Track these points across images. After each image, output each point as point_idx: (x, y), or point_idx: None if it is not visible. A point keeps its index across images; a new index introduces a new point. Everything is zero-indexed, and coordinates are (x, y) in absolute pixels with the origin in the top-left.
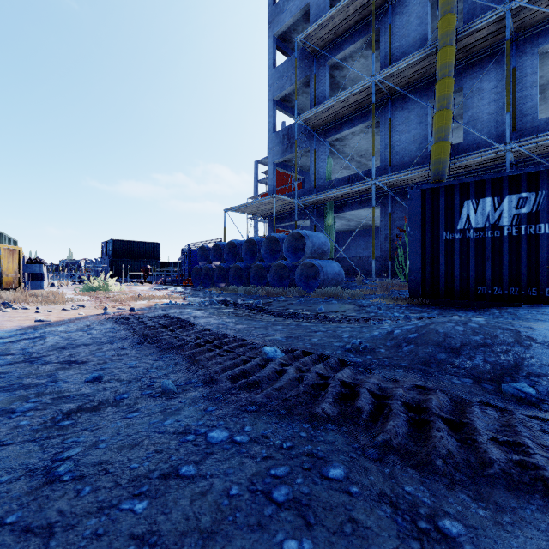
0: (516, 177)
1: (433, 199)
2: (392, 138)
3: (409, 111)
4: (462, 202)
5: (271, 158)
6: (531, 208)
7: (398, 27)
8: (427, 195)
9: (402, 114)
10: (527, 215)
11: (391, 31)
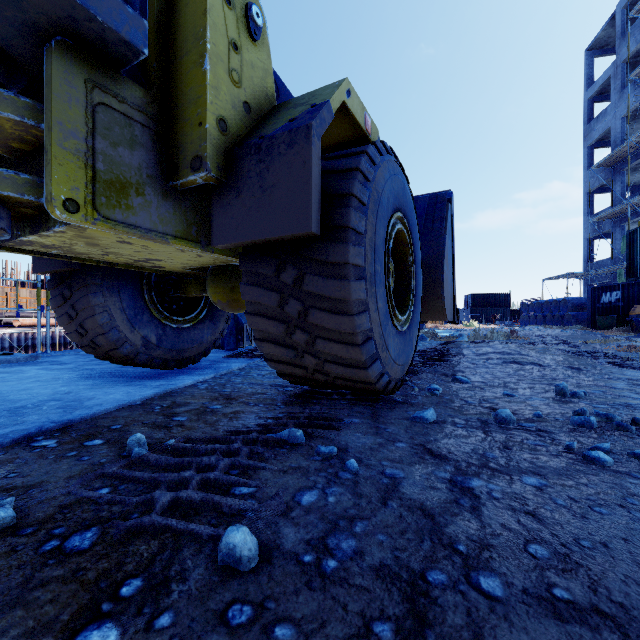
0: (615, 286)
1: (594, 291)
2: None
3: None
4: (602, 293)
5: (585, 235)
6: (619, 297)
7: None
8: (592, 290)
9: None
10: (617, 299)
11: None
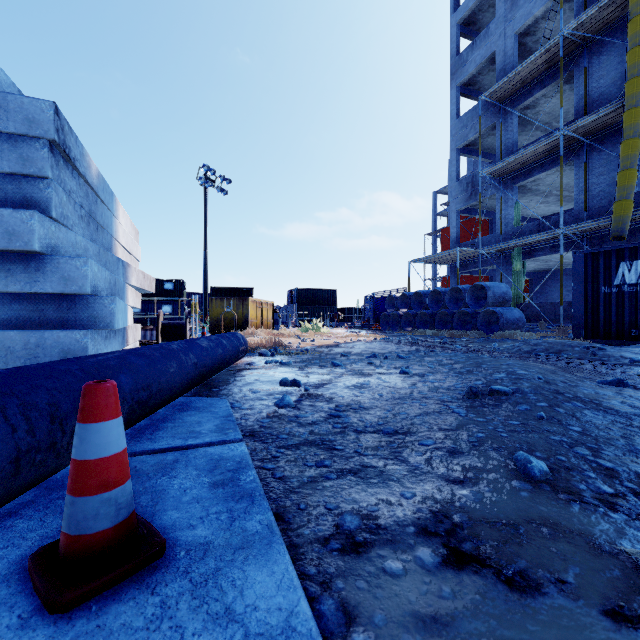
0: None
1: (593, 261)
2: (588, 181)
3: (608, 152)
4: (618, 263)
5: (454, 206)
6: None
7: (595, 68)
8: (588, 258)
9: (600, 156)
10: None
11: (587, 72)
